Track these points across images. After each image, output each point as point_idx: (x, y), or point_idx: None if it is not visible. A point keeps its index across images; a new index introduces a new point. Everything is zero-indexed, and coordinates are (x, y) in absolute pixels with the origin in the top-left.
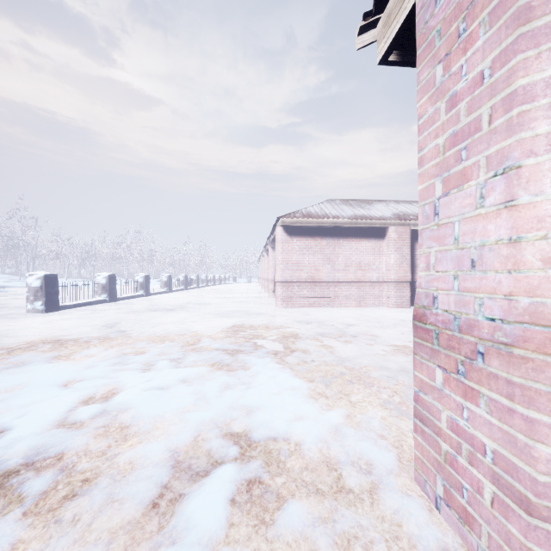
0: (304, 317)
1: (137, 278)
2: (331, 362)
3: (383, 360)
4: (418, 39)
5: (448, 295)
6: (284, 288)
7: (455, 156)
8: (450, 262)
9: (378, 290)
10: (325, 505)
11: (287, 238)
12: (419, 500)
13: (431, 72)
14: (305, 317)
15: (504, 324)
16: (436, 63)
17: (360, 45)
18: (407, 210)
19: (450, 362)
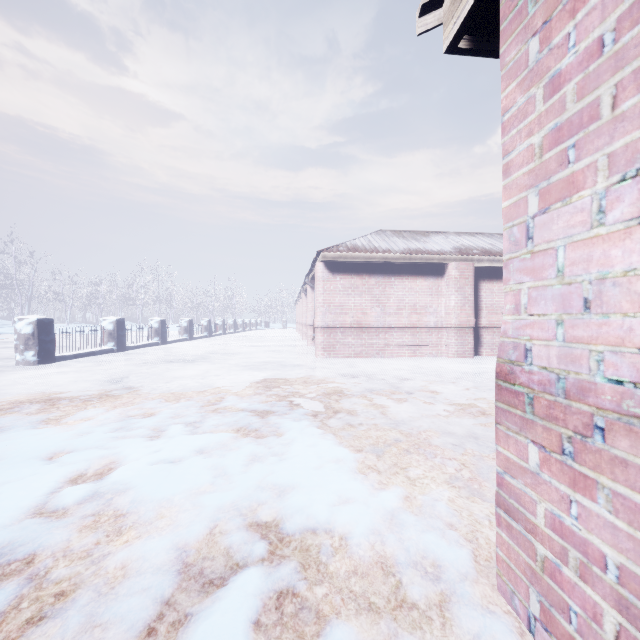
0: (349, 369)
1: (151, 323)
2: (382, 425)
3: (446, 423)
4: (503, 8)
5: (547, 347)
6: (325, 335)
7: (557, 158)
8: (551, 302)
9: (436, 337)
10: (380, 629)
11: (328, 275)
12: (506, 620)
13: (522, 50)
14: (350, 369)
15: (639, 389)
16: (530, 36)
17: (421, 28)
18: (470, 243)
19: (551, 437)
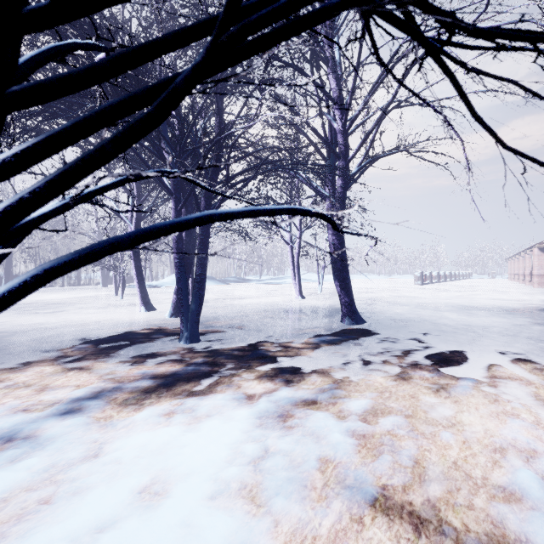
0: None
1: (433, 273)
2: None
3: None
4: None
5: None
6: (539, 278)
7: None
8: None
9: None
10: None
11: (541, 253)
12: None
13: None
14: None
15: None
16: None
17: None
18: None
19: None
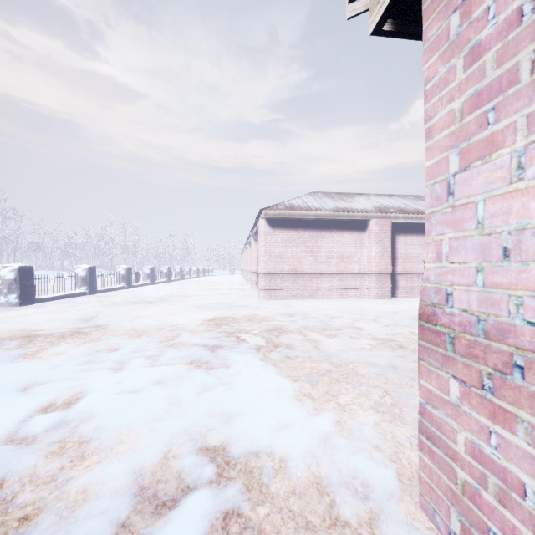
0: (287, 309)
1: (119, 270)
2: (316, 357)
3: (370, 355)
4: None
5: (468, 292)
6: (267, 280)
7: (477, 120)
8: (471, 251)
9: (359, 282)
10: None
11: (269, 230)
12: None
13: (443, 25)
14: (288, 309)
15: None
16: (451, 12)
17: (351, 13)
18: (388, 203)
19: (471, 373)
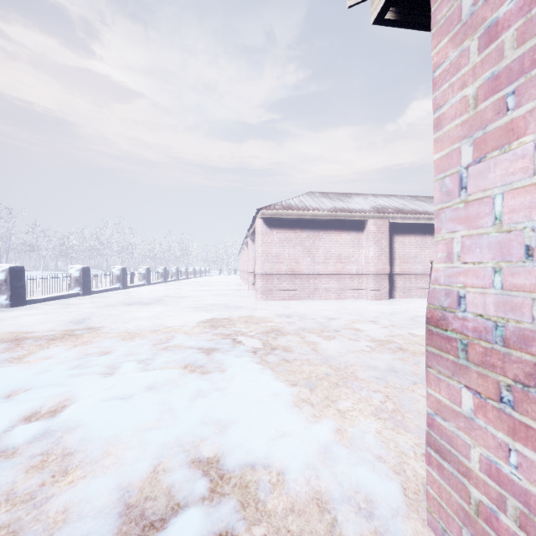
0: (284, 310)
1: (113, 271)
2: (314, 360)
3: (369, 357)
4: None
5: (483, 295)
6: (264, 281)
7: (494, 106)
8: (487, 250)
9: (357, 282)
10: None
11: (267, 230)
12: None
13: (455, 5)
14: (285, 310)
15: None
16: None
17: (352, 1)
18: (385, 203)
19: (487, 384)
